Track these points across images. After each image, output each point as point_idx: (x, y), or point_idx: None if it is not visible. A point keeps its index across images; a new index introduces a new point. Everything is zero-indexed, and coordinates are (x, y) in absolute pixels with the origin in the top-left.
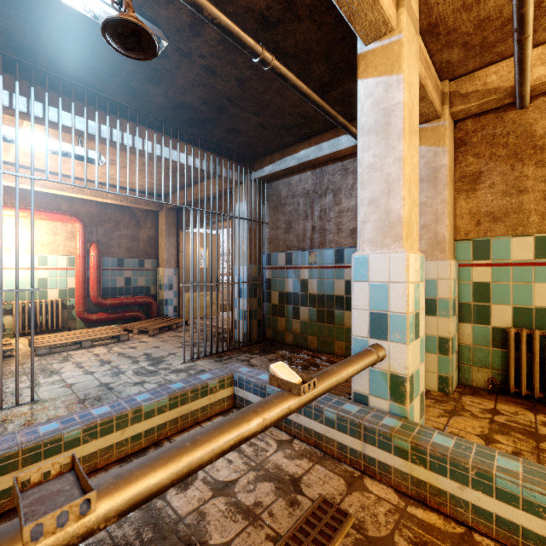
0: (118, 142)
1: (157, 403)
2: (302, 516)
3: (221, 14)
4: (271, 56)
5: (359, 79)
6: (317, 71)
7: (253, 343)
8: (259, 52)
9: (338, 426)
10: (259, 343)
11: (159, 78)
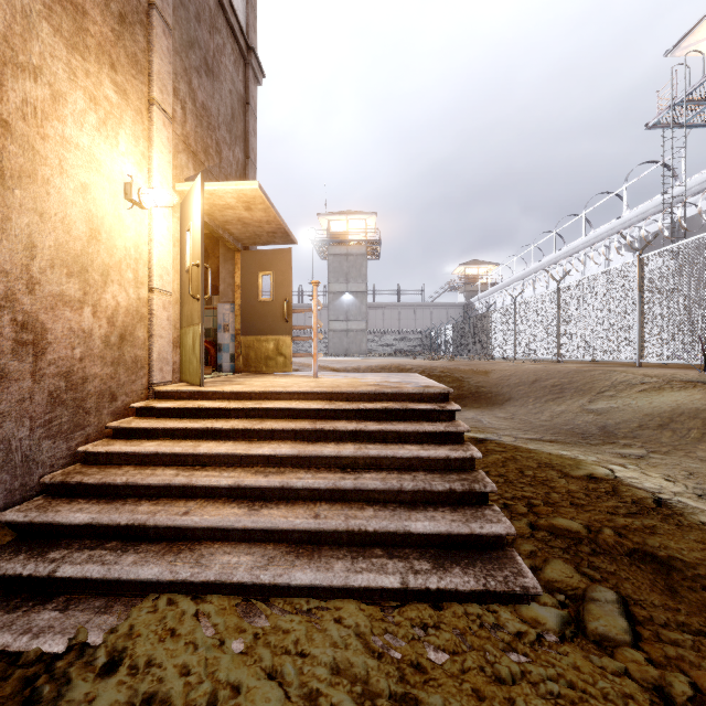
0: None
1: None
2: None
3: None
4: None
5: None
6: None
7: None
8: None
9: None
10: None
11: None
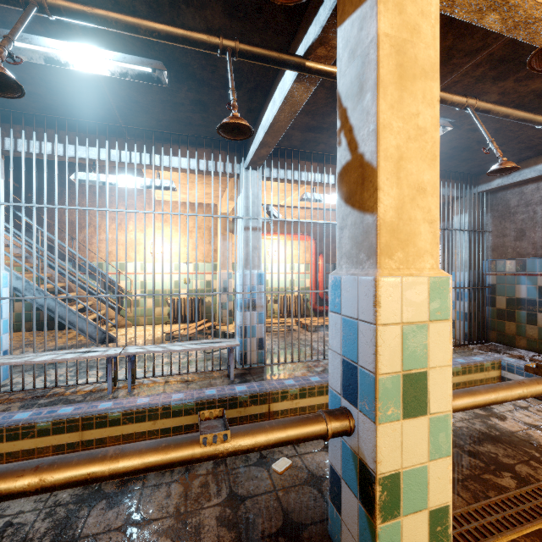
0: None
1: (455, 368)
2: None
3: (521, 112)
4: None
5: None
6: None
7: (477, 343)
8: None
9: None
10: (483, 343)
11: None
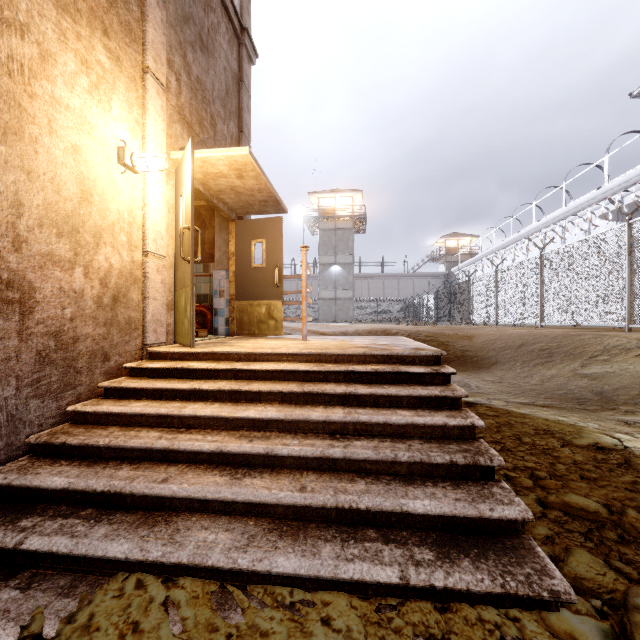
0: None
1: None
2: None
3: None
4: None
5: None
6: None
7: None
8: None
9: None
10: None
11: None
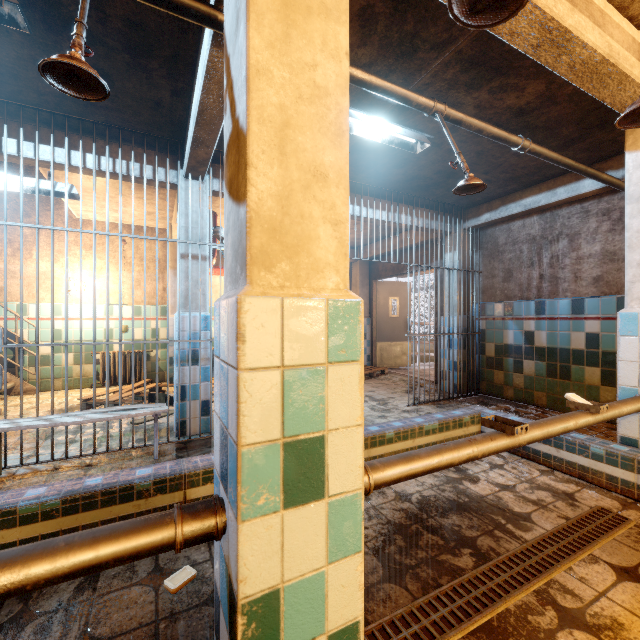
0: (362, 217)
1: (431, 426)
2: (584, 512)
3: (495, 129)
4: (529, 143)
5: (626, 152)
6: (565, 132)
7: (466, 395)
8: (519, 143)
9: (606, 460)
10: (473, 395)
11: (405, 164)
